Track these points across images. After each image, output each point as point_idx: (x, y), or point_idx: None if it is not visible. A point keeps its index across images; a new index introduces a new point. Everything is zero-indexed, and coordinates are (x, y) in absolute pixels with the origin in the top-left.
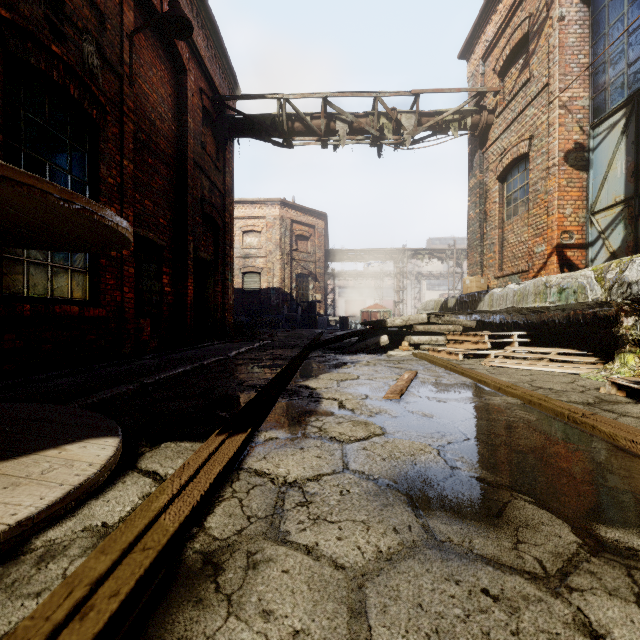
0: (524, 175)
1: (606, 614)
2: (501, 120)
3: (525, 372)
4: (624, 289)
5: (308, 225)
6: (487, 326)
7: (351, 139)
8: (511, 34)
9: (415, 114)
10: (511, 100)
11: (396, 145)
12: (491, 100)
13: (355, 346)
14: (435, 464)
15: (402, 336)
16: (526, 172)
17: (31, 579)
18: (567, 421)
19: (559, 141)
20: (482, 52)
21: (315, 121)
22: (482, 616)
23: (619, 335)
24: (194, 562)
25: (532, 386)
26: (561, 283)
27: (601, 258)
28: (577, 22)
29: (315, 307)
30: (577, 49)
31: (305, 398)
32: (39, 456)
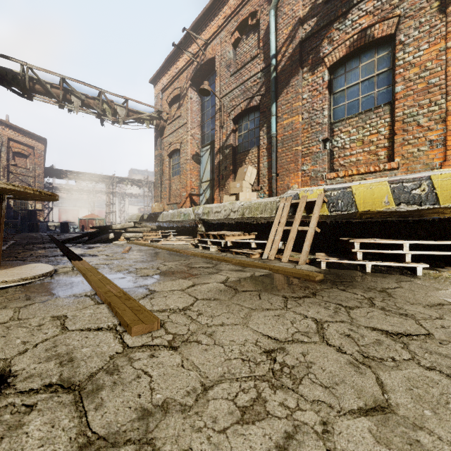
0: (179, 158)
1: (164, 263)
2: (170, 127)
3: (172, 245)
4: (198, 216)
5: (27, 145)
6: (162, 228)
7: (83, 110)
8: (173, 90)
9: (126, 109)
10: (174, 120)
11: (113, 121)
12: (165, 115)
13: (94, 239)
14: (141, 259)
15: (120, 234)
16: (179, 157)
17: (68, 274)
18: (175, 252)
19: (190, 150)
20: (161, 88)
21: (54, 89)
22: (149, 265)
23: (198, 230)
24: (98, 270)
25: (172, 247)
26: (184, 212)
27: (204, 201)
28: (197, 102)
29: (36, 215)
30: (197, 113)
31: (90, 256)
32: (25, 266)
